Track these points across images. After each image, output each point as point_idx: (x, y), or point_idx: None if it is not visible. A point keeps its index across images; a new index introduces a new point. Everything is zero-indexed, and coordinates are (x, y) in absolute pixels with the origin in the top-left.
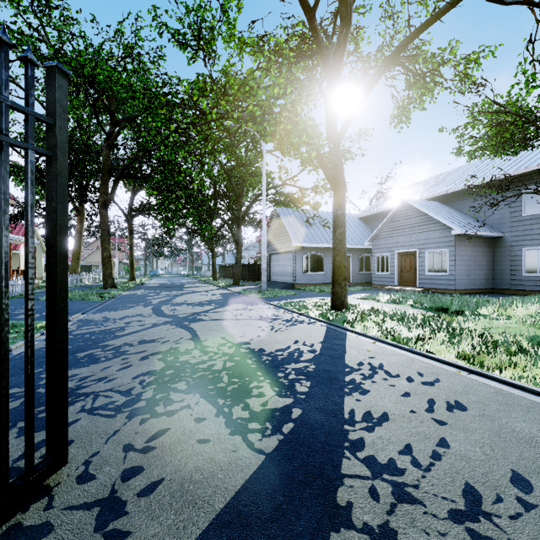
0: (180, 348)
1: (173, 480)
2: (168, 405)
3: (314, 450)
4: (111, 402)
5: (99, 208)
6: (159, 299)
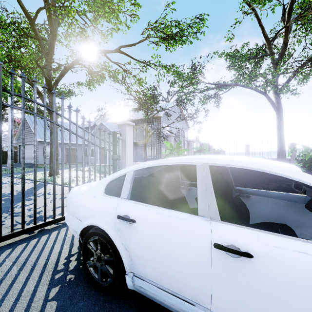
0: None
1: None
2: None
3: None
4: None
5: None
6: None
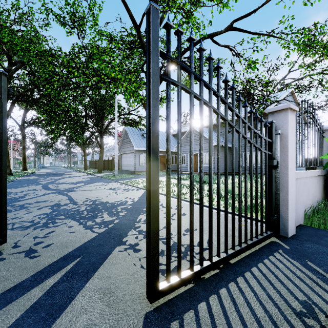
0: (61, 203)
1: (58, 243)
2: (55, 224)
3: (119, 230)
4: (23, 225)
5: None
6: (47, 181)
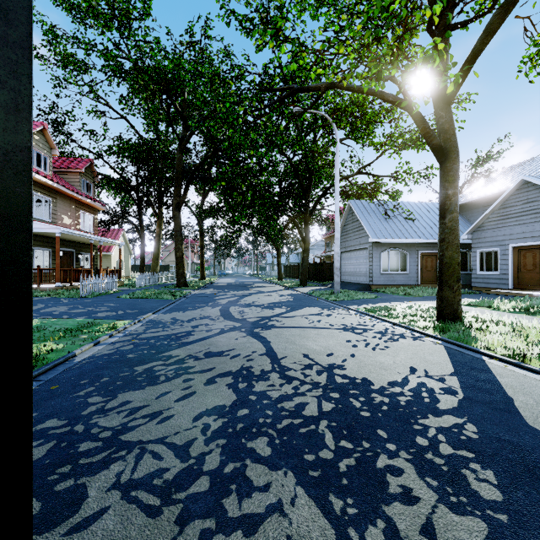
0: (253, 367)
1: None
2: (244, 496)
3: None
4: (159, 470)
5: (173, 210)
6: (227, 299)
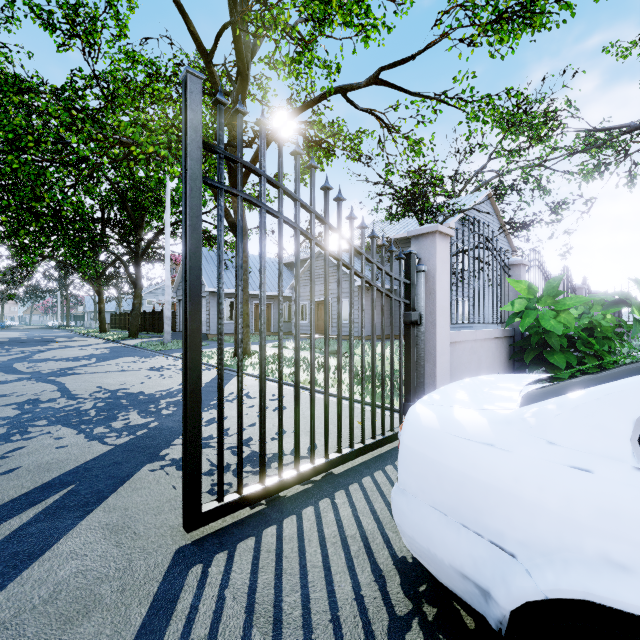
0: (41, 398)
1: (31, 465)
2: (25, 435)
3: (157, 439)
4: None
5: None
6: (10, 356)
